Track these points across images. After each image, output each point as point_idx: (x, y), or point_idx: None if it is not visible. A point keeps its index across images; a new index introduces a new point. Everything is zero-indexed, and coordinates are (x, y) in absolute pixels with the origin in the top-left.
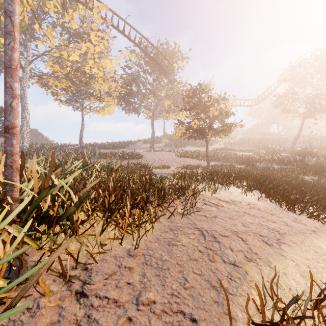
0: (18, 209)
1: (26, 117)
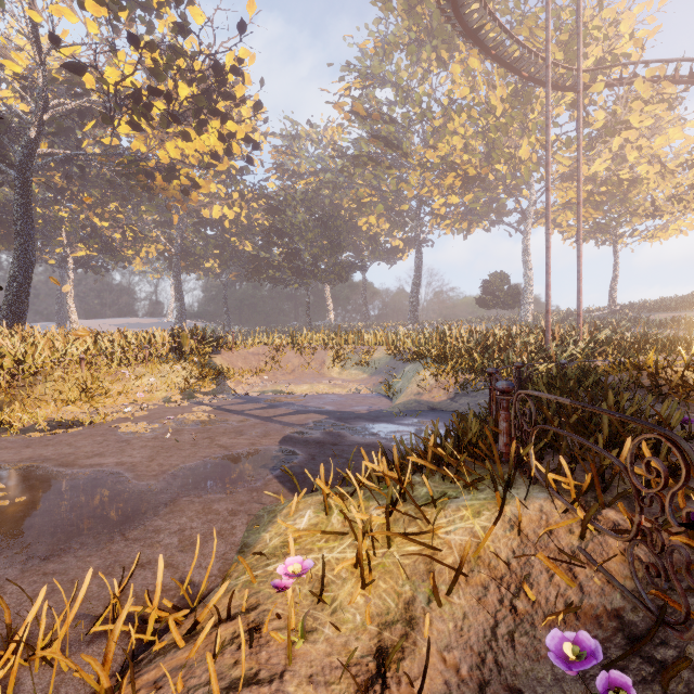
0: (586, 341)
1: (529, 279)
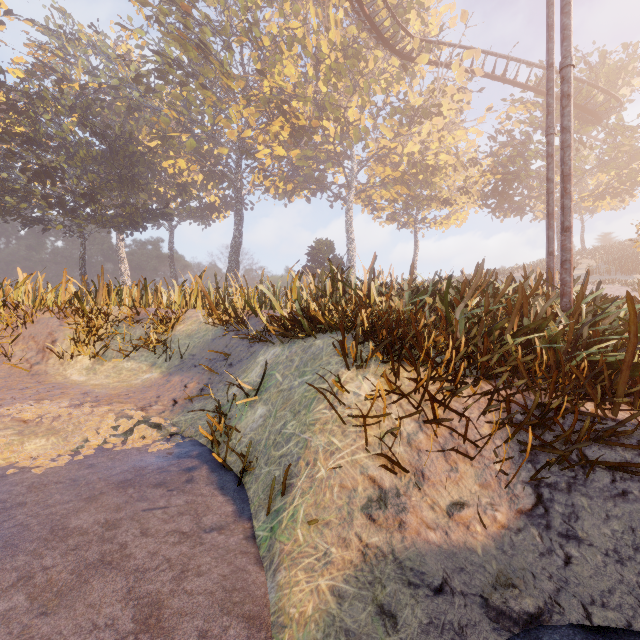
0: None
1: (352, 250)
